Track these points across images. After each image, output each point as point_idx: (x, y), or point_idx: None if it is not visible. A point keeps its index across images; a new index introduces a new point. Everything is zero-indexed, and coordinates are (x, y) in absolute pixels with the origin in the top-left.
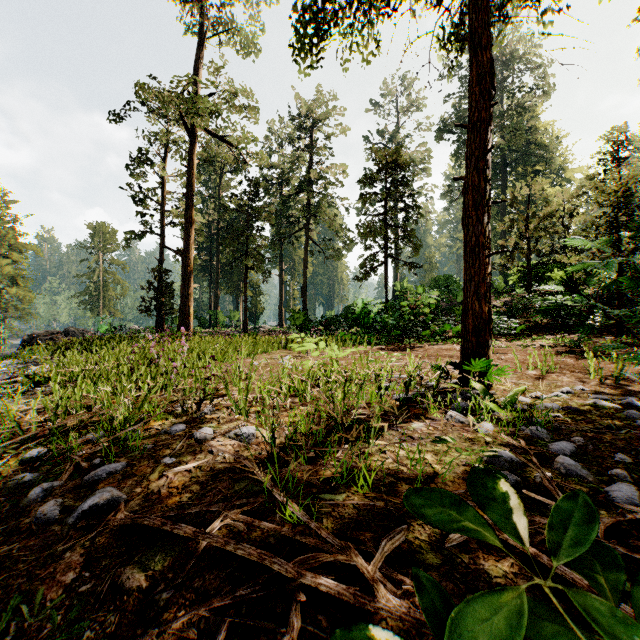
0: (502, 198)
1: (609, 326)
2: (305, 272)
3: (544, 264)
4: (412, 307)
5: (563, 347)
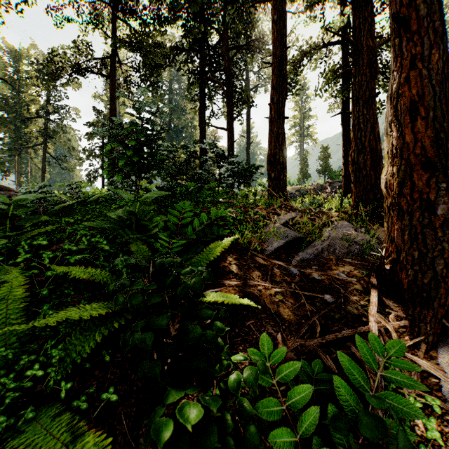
0: None
1: None
2: (43, 176)
3: None
4: None
5: None
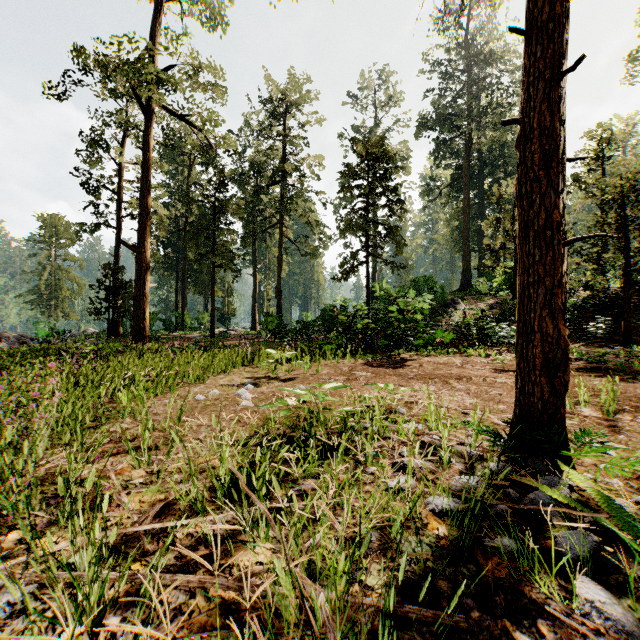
0: (488, 195)
1: (610, 333)
2: (279, 271)
3: None
4: (399, 312)
5: (581, 362)
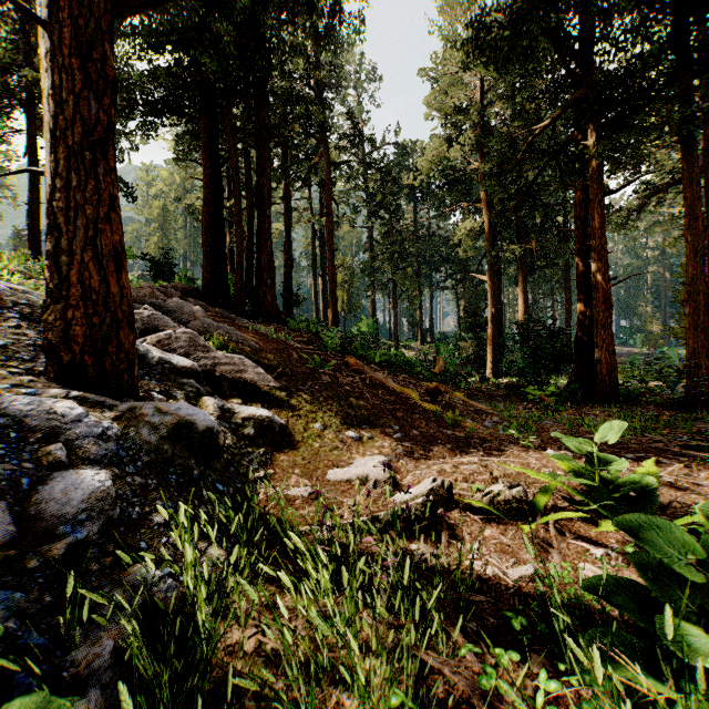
0: None
1: None
2: None
3: None
4: None
5: None
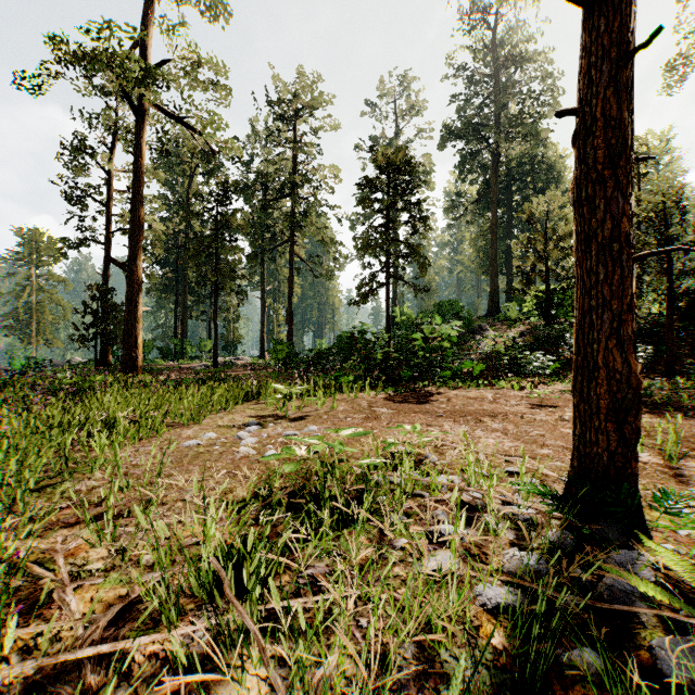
0: (518, 213)
1: (651, 363)
2: (291, 294)
3: (563, 289)
4: (423, 339)
5: None
